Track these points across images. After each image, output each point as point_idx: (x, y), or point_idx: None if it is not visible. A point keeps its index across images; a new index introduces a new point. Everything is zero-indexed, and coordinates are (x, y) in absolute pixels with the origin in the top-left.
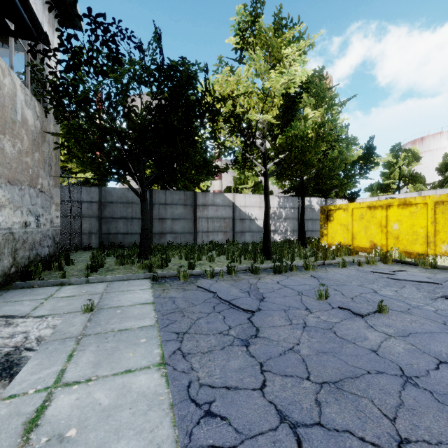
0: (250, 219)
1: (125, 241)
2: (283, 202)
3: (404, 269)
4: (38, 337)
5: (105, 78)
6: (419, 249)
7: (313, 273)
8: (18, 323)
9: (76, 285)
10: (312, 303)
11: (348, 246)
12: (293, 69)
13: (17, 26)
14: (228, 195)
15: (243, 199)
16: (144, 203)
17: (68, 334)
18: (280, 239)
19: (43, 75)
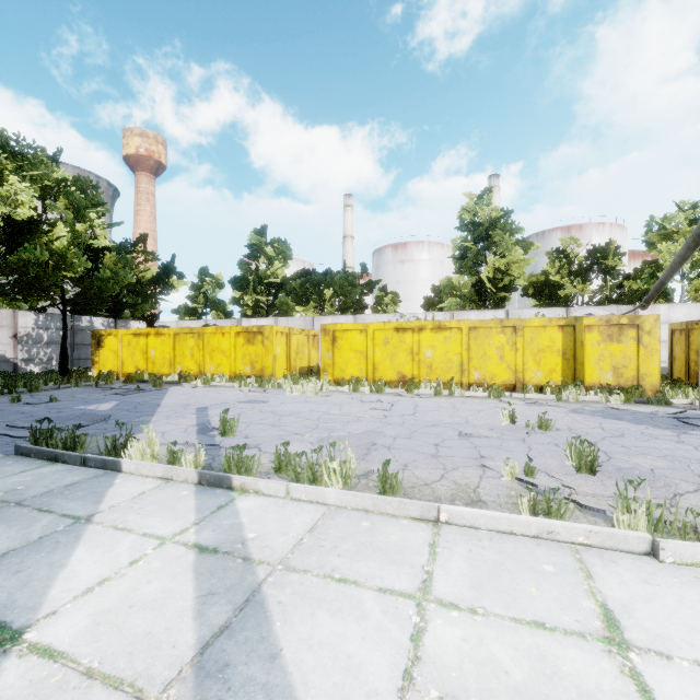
0: None
1: None
2: (44, 321)
3: (129, 384)
4: None
5: None
6: (167, 371)
7: (34, 393)
8: None
9: None
10: (4, 405)
11: (118, 373)
12: (20, 199)
13: None
14: None
15: None
16: None
17: None
18: (32, 369)
19: None
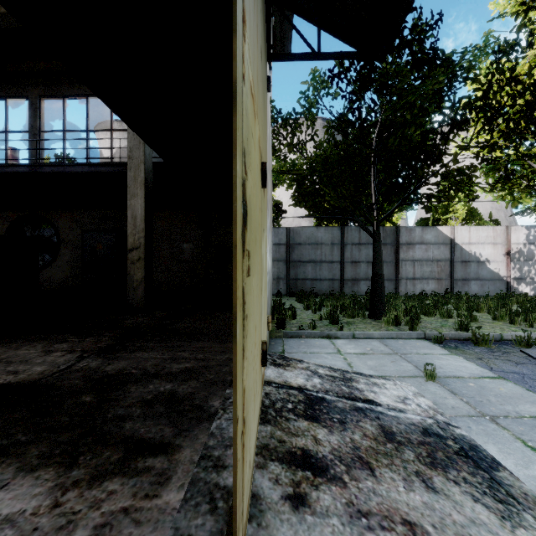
0: (478, 261)
1: (313, 288)
2: (534, 235)
3: None
4: (428, 407)
5: (332, 99)
6: None
7: None
8: (382, 384)
9: (343, 339)
10: None
11: None
12: None
13: (354, 47)
14: (443, 229)
15: (467, 234)
16: (378, 243)
17: (462, 410)
18: None
19: (277, 110)
